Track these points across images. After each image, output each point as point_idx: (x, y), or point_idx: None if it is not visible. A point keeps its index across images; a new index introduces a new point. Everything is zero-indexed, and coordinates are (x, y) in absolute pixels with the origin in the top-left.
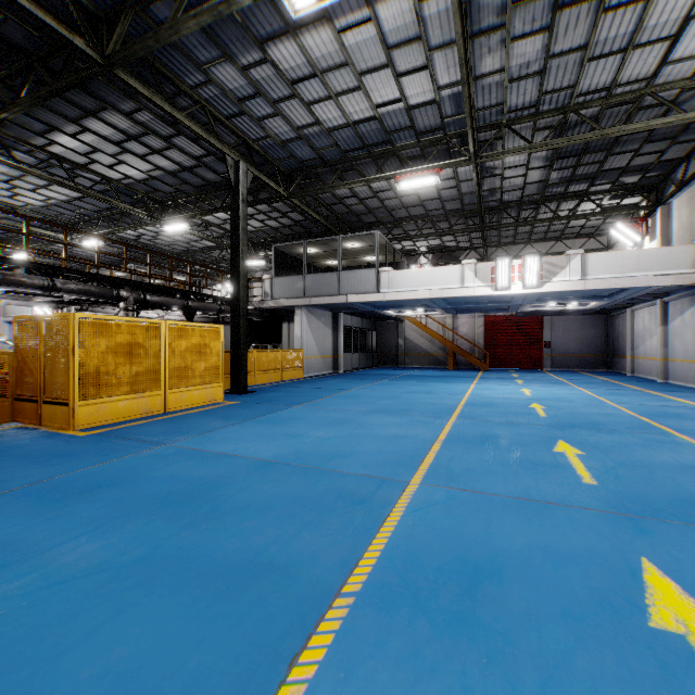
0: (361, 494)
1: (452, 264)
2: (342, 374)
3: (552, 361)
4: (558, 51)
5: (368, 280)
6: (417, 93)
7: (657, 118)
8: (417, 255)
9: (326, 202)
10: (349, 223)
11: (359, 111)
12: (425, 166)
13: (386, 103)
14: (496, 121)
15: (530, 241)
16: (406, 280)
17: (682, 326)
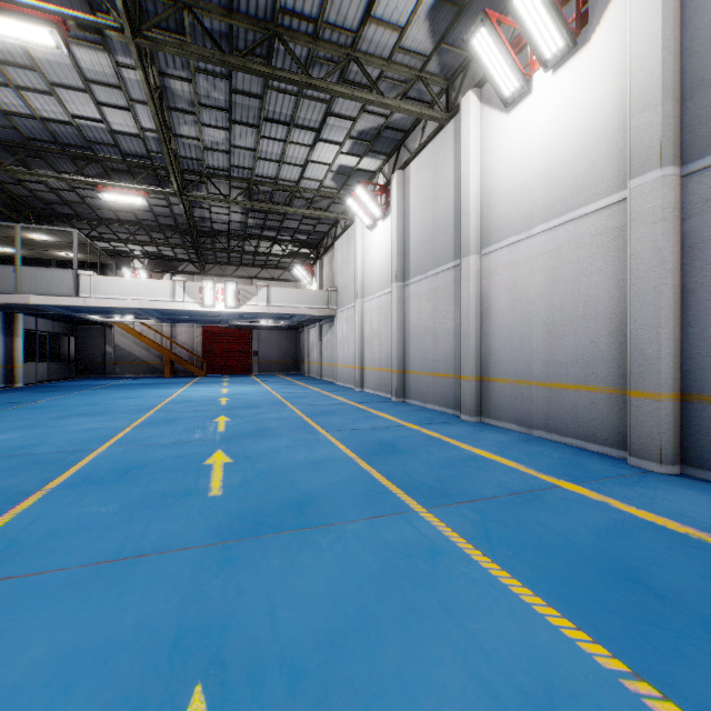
0: (55, 459)
1: (170, 273)
2: (23, 387)
3: (259, 366)
4: (238, 145)
5: (63, 282)
6: (121, 124)
7: (302, 209)
8: (131, 258)
9: None
10: (33, 207)
11: (51, 111)
12: (132, 186)
13: (85, 118)
14: (199, 170)
15: (242, 265)
16: (113, 288)
17: (328, 342)
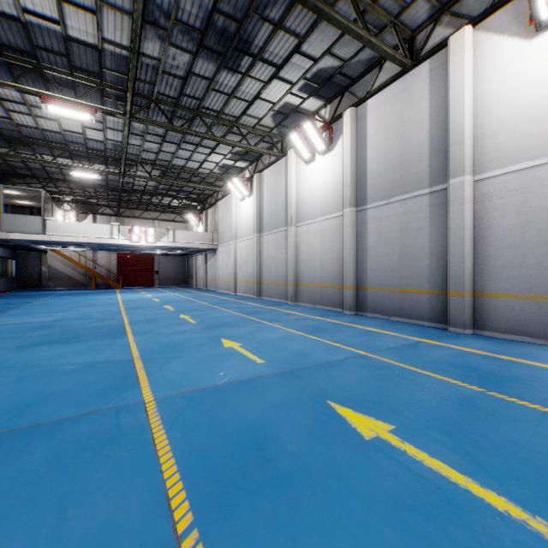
0: (110, 319)
1: (93, 214)
2: None
3: (159, 281)
4: (164, 150)
5: (35, 224)
6: (93, 135)
7: (199, 185)
8: (61, 202)
9: None
10: (1, 169)
11: (50, 127)
12: (92, 167)
13: (72, 131)
14: (135, 159)
15: (147, 210)
16: (70, 229)
17: (211, 265)
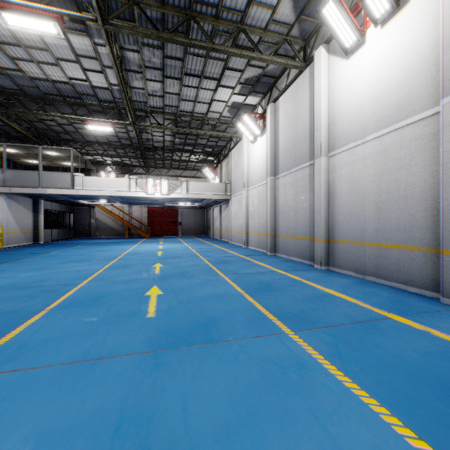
0: (55, 290)
1: (128, 174)
2: (43, 244)
3: (182, 232)
4: (168, 91)
5: (65, 180)
6: (97, 81)
7: (209, 131)
8: (105, 165)
9: (27, 118)
10: (49, 136)
11: (57, 76)
12: (104, 120)
13: (76, 79)
14: (145, 108)
15: (172, 168)
16: (94, 183)
17: (225, 216)
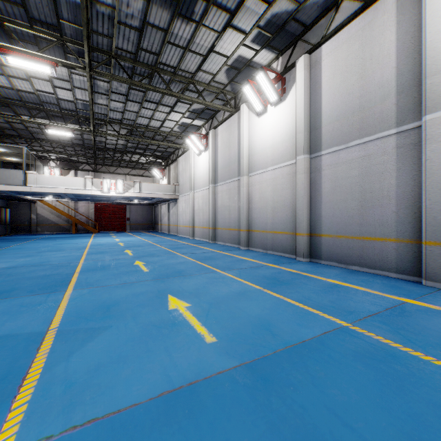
0: (65, 265)
1: (74, 170)
2: None
3: (130, 227)
4: (129, 109)
5: (17, 177)
6: (64, 95)
7: (161, 142)
8: (48, 160)
9: None
10: None
11: (24, 87)
12: (65, 126)
13: (44, 91)
14: (104, 119)
15: (120, 166)
16: (48, 181)
17: (173, 212)
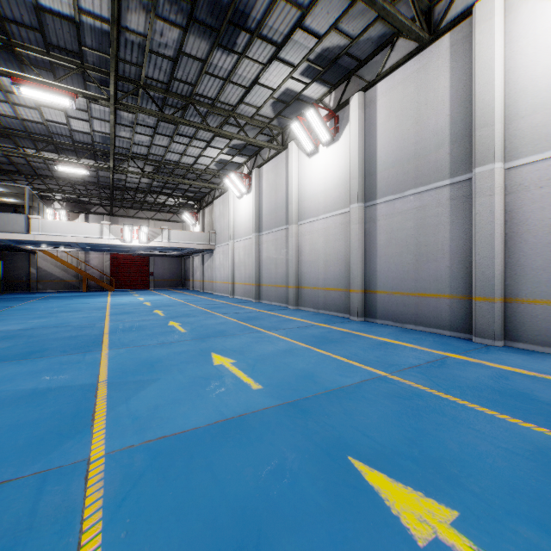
0: (90, 326)
1: (85, 213)
2: None
3: (155, 283)
4: (156, 144)
5: (18, 223)
6: (79, 127)
7: (195, 182)
8: (51, 200)
9: None
10: None
11: (31, 116)
12: (79, 162)
13: (55, 122)
14: (126, 153)
15: (142, 209)
16: (56, 228)
17: (208, 266)
